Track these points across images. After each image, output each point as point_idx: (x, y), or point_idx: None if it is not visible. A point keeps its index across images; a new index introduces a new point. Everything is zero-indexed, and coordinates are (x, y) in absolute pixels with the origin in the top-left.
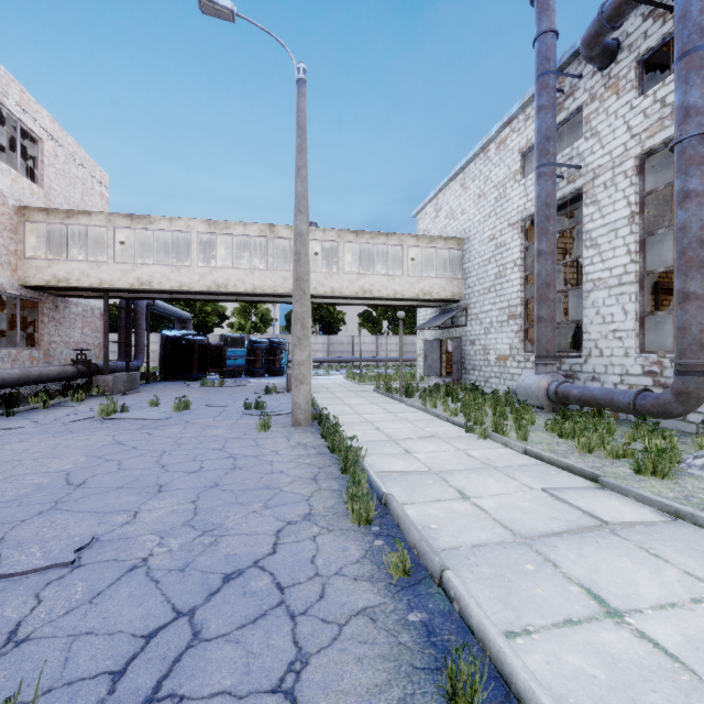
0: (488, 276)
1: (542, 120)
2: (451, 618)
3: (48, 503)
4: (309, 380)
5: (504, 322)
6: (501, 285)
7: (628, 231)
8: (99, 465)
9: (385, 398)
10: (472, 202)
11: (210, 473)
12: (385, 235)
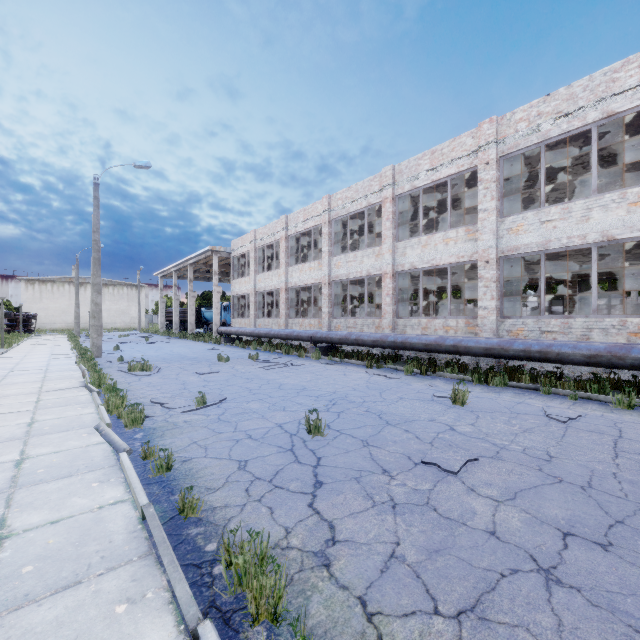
0: None
1: None
2: (154, 500)
3: (584, 483)
4: None
5: None
6: None
7: None
8: None
9: None
10: None
11: None
12: None
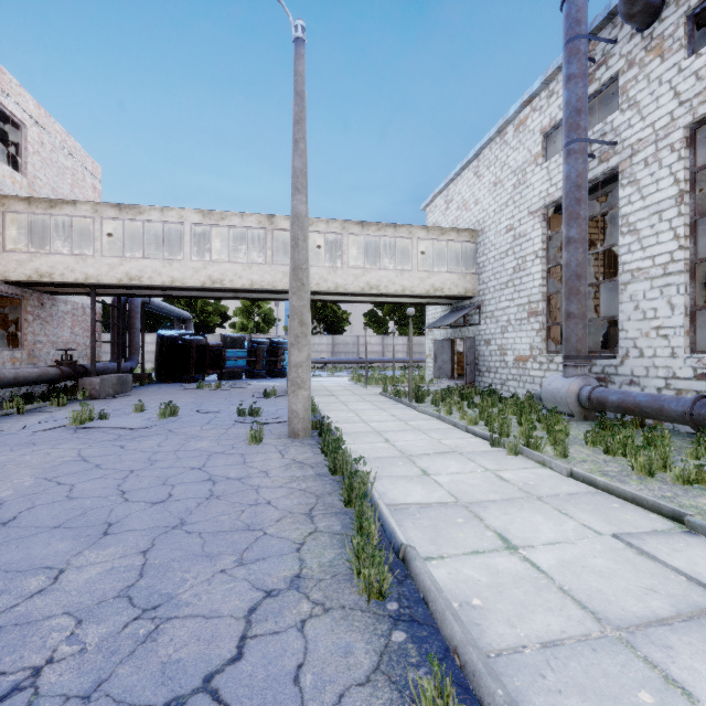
0: (506, 270)
1: (572, 90)
2: None
3: None
4: (308, 384)
5: (523, 320)
6: (520, 279)
7: (676, 213)
8: (44, 492)
9: (394, 403)
10: (487, 191)
11: (178, 504)
12: (393, 227)
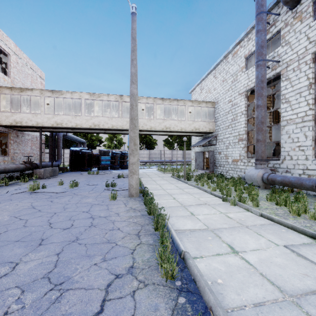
0: (228, 120)
1: (259, 37)
2: None
3: None
4: (138, 172)
5: (236, 143)
6: (234, 124)
7: (308, 93)
8: (13, 223)
9: (177, 181)
10: (219, 84)
11: (76, 230)
12: (176, 101)
